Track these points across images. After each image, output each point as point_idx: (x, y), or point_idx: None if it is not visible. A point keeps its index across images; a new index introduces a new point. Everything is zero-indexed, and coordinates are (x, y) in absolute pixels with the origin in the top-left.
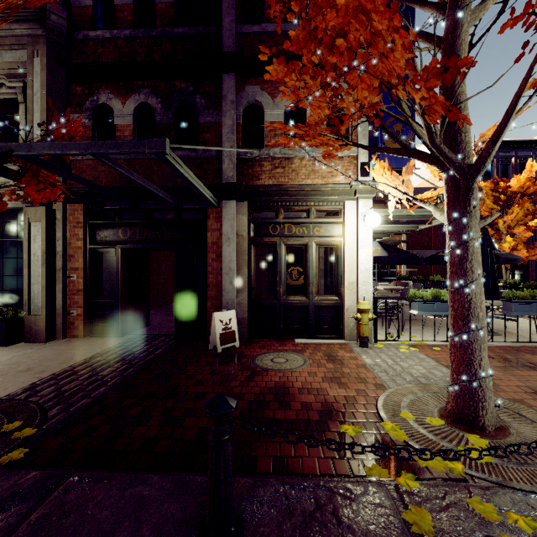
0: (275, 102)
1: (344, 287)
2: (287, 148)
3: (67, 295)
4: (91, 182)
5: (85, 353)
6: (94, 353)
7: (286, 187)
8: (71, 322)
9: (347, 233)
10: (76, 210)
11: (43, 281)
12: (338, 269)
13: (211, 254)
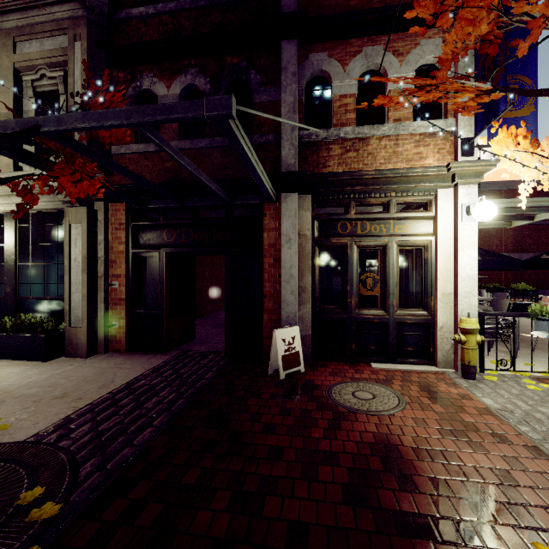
0: (346, 71)
1: (436, 299)
2: (362, 126)
3: (109, 305)
4: (133, 173)
5: (127, 374)
6: (137, 374)
7: (361, 174)
8: (113, 335)
9: (441, 230)
10: (118, 210)
11: (83, 289)
12: (427, 276)
13: (268, 258)
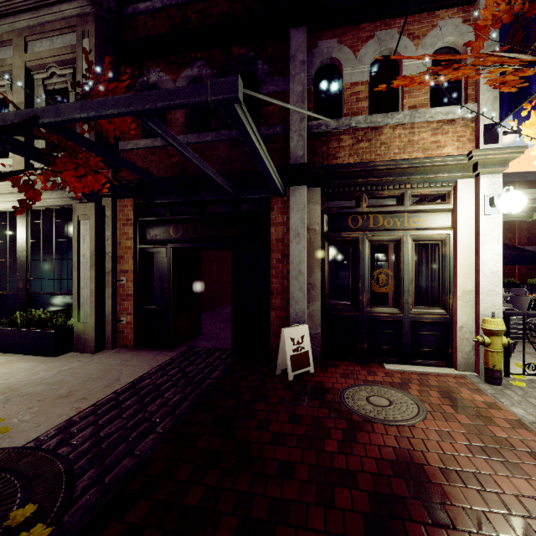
0: (358, 57)
1: (455, 297)
2: (374, 115)
3: (117, 301)
4: (138, 167)
5: (132, 372)
6: (142, 372)
7: (374, 165)
8: (121, 331)
9: (461, 224)
10: (126, 206)
11: (91, 285)
12: (445, 273)
13: (276, 254)
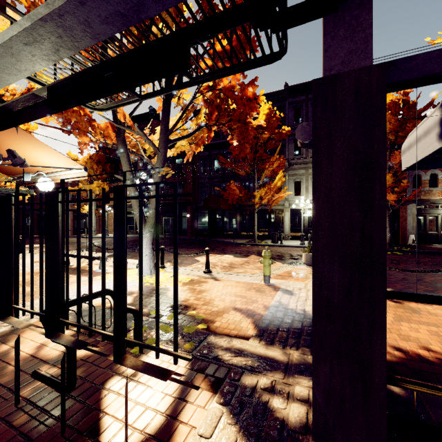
0: (426, 174)
1: None
2: (431, 188)
3: None
4: None
5: None
6: None
7: (431, 200)
8: None
9: None
10: None
11: None
12: None
13: (402, 219)
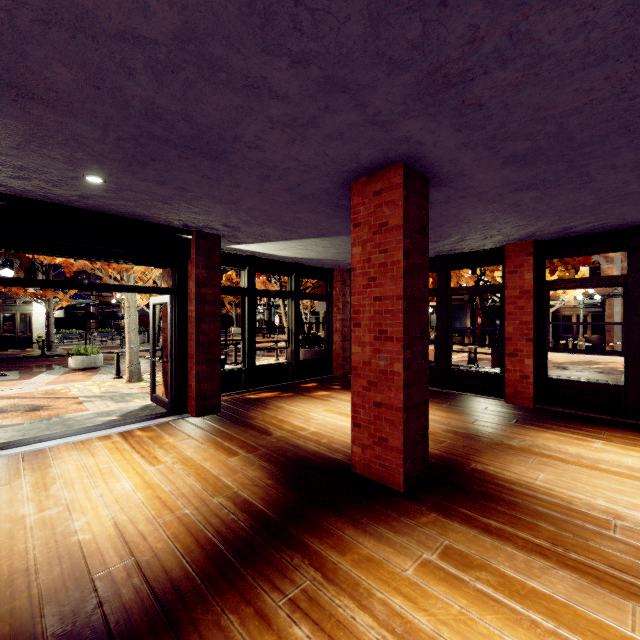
0: None
1: (33, 329)
2: None
3: None
4: None
5: None
6: None
7: (3, 292)
8: None
9: (35, 310)
10: None
11: None
12: (31, 323)
13: None
